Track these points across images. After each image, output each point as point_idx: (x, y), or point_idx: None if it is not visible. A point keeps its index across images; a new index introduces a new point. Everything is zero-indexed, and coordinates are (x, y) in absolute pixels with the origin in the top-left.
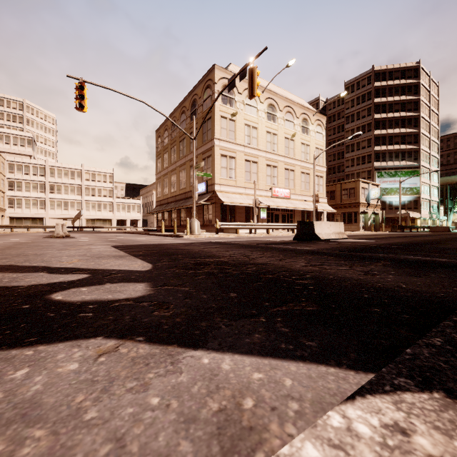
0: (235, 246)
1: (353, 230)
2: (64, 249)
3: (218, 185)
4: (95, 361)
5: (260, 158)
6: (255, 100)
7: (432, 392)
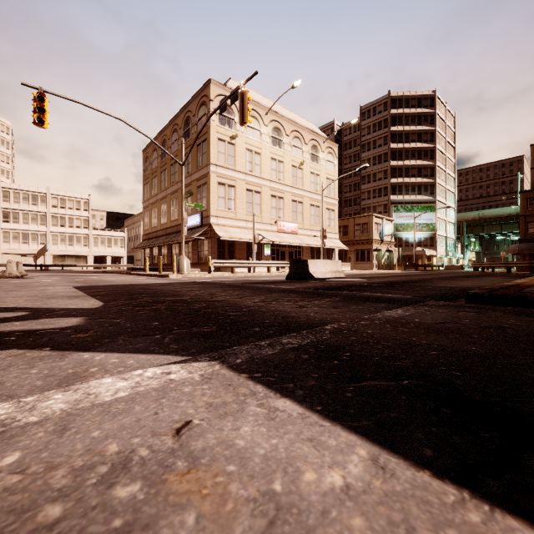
0: (214, 286)
1: (366, 268)
2: (13, 290)
3: (214, 217)
4: (3, 359)
5: (264, 187)
6: (259, 122)
7: (213, 362)
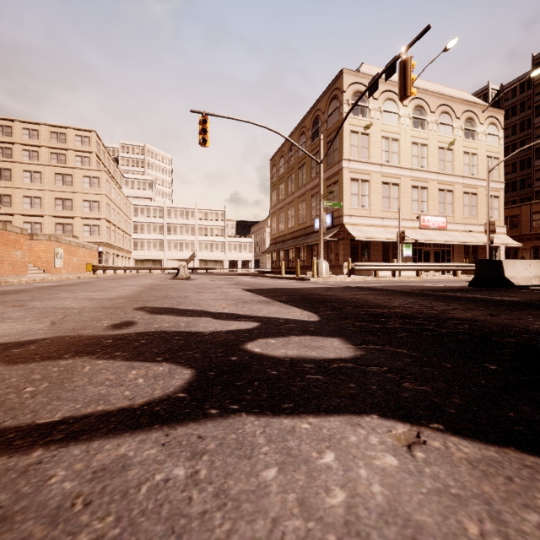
0: (392, 293)
1: None
2: (200, 292)
3: (347, 216)
4: (413, 457)
5: (403, 178)
6: (396, 104)
7: None
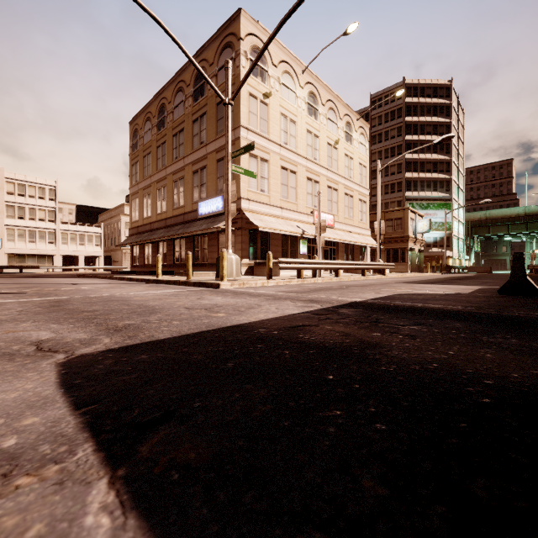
0: None
1: (401, 271)
2: None
3: (245, 200)
4: None
5: (300, 167)
6: (294, 81)
7: None
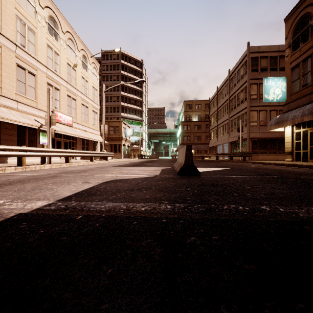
0: None
1: (118, 157)
2: None
3: None
4: None
5: (40, 72)
6: None
7: None
